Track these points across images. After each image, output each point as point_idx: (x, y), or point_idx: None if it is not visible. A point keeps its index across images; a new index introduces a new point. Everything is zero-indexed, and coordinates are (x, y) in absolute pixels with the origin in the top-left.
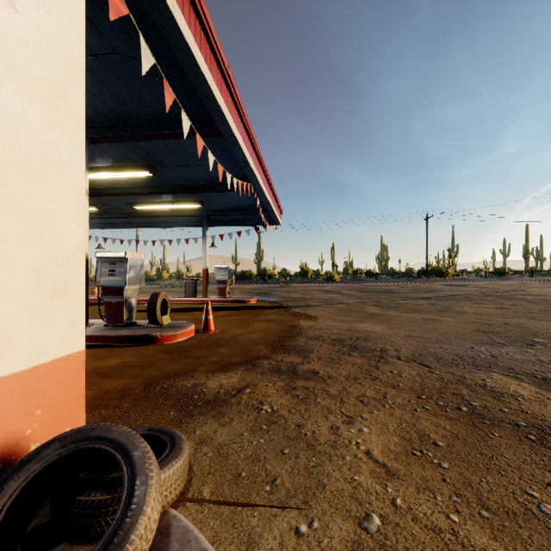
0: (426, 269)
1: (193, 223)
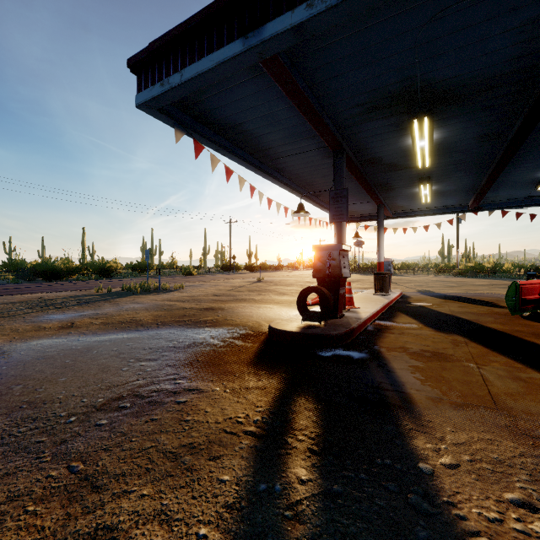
0: (230, 264)
1: (320, 201)
